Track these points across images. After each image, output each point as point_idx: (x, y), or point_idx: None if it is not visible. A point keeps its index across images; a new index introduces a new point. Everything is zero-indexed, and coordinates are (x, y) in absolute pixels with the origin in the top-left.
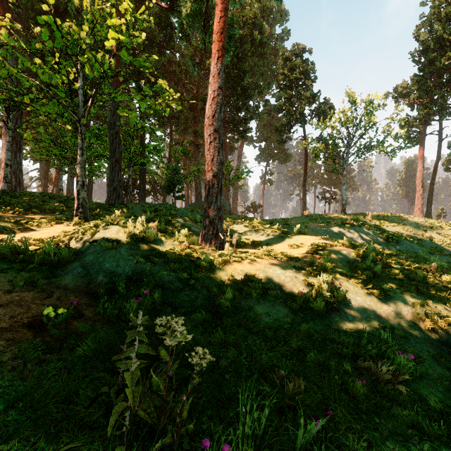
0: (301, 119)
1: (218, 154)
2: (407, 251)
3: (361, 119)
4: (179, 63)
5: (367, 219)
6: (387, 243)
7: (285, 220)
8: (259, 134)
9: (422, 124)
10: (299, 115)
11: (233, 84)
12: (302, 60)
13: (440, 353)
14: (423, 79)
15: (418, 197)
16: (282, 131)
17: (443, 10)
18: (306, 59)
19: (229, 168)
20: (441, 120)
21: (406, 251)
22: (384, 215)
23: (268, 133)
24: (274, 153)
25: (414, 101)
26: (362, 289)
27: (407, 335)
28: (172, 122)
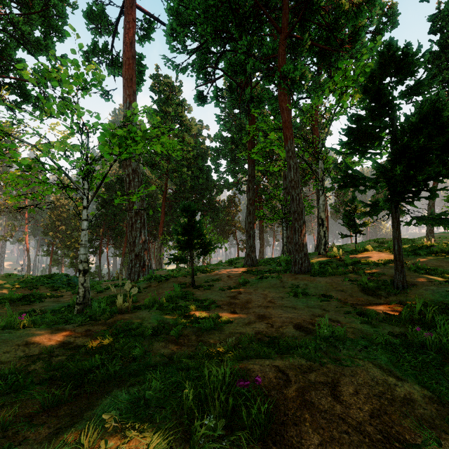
0: None
1: None
2: None
3: None
4: None
5: None
6: None
7: None
8: None
9: None
10: None
11: None
12: None
13: None
14: None
15: None
16: None
17: None
18: None
19: None
20: None
21: None
22: None
23: None
24: None
25: None
26: None
27: None
28: None
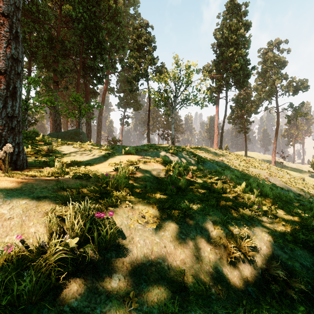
0: (145, 74)
1: (6, 46)
2: (210, 168)
3: (183, 77)
4: (36, 3)
5: (186, 147)
6: (198, 163)
7: (124, 146)
8: (119, 87)
9: (218, 91)
10: (143, 71)
11: (90, 34)
12: (147, 32)
13: (250, 310)
14: (218, 63)
15: (216, 136)
16: (131, 82)
17: (228, 23)
18: (149, 32)
19: (78, 99)
20: (227, 90)
21: (209, 168)
22: (197, 147)
23: (125, 87)
24: (130, 102)
25: (213, 76)
26: (159, 211)
27: (207, 286)
28: (27, 55)
